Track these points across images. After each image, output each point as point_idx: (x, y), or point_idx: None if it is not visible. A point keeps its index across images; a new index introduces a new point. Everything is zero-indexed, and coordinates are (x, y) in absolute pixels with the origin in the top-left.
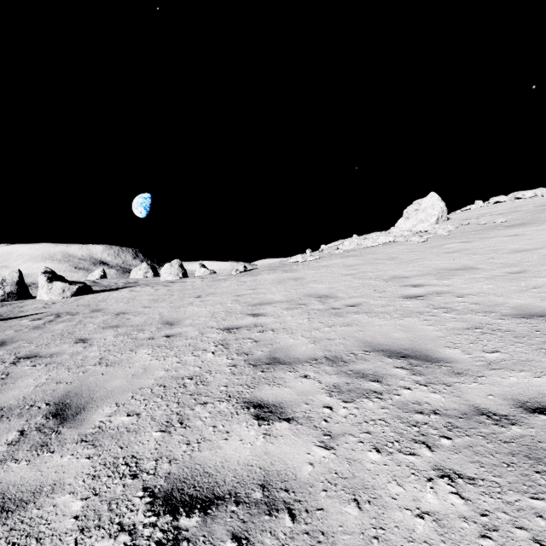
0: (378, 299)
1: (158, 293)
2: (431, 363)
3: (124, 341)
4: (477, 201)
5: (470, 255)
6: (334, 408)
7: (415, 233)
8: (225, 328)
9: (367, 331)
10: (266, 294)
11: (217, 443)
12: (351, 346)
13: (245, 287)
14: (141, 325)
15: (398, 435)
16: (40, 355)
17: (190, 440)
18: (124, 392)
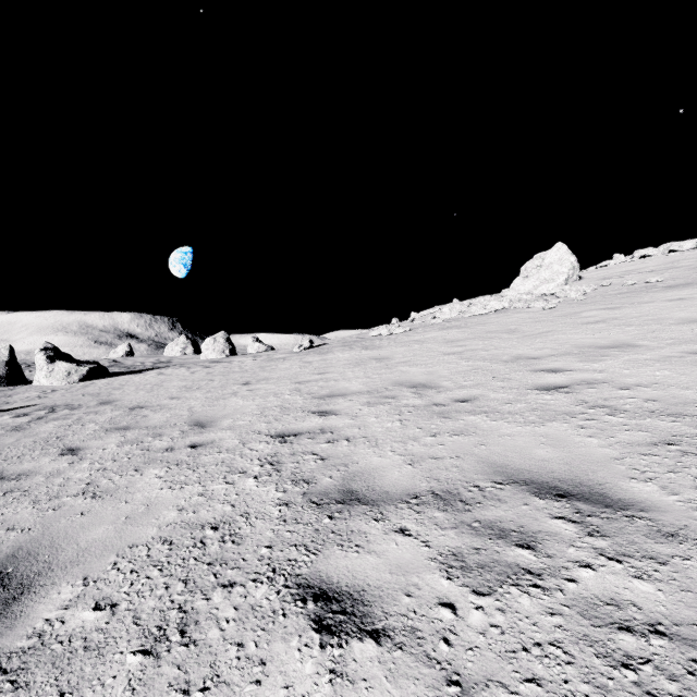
0: (500, 390)
1: (193, 378)
2: (613, 510)
3: (129, 453)
4: (616, 255)
5: (622, 327)
6: (460, 608)
7: (538, 297)
8: (278, 433)
9: (492, 444)
10: (339, 381)
11: (241, 692)
12: (472, 472)
13: (310, 371)
14: (160, 427)
15: (599, 693)
16: (3, 475)
17: (191, 681)
18: (104, 552)
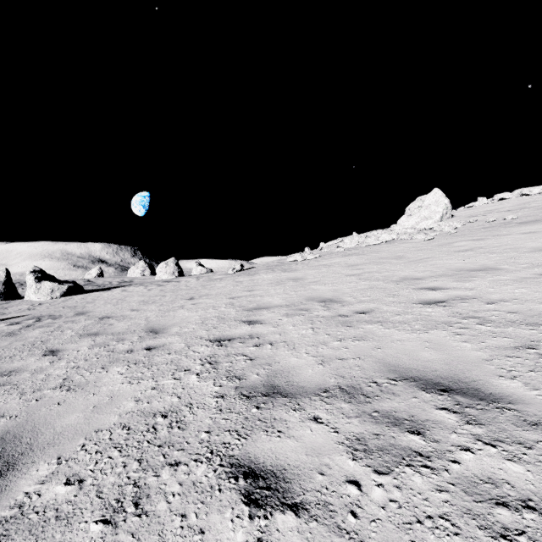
0: (391, 304)
1: (149, 294)
2: (487, 402)
3: (98, 354)
4: (480, 198)
5: (486, 254)
6: (364, 485)
7: (419, 230)
8: (216, 339)
9: (387, 348)
10: (264, 297)
11: None
12: (371, 371)
13: (241, 288)
14: (122, 333)
15: None
16: None
17: None
18: (75, 435)
